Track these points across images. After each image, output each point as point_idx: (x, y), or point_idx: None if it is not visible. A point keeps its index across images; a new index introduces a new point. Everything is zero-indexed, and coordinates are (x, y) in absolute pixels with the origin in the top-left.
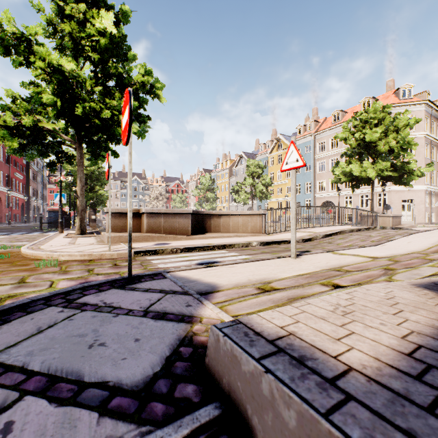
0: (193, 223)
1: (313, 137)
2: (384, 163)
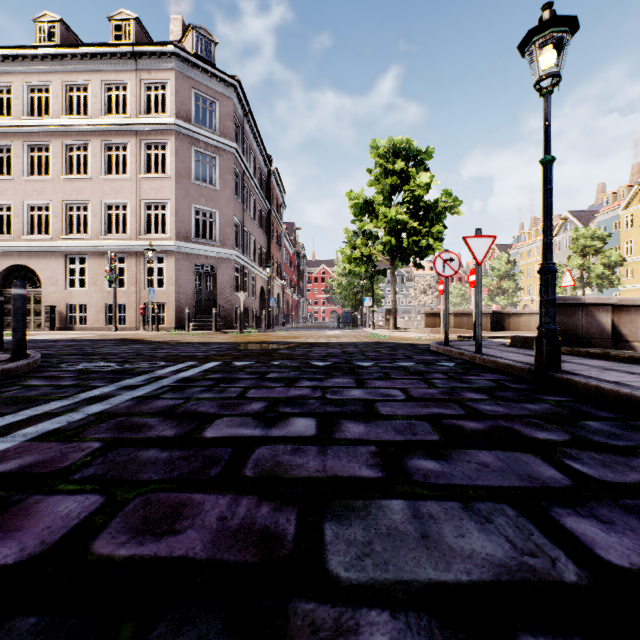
0: (491, 321)
1: None
2: None
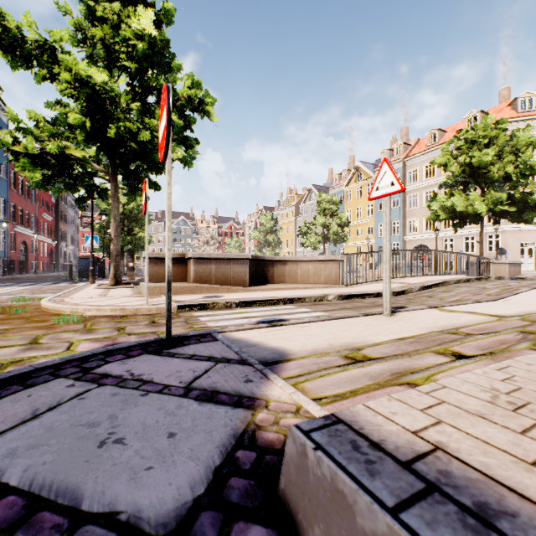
0: (251, 271)
1: (402, 164)
2: (498, 194)
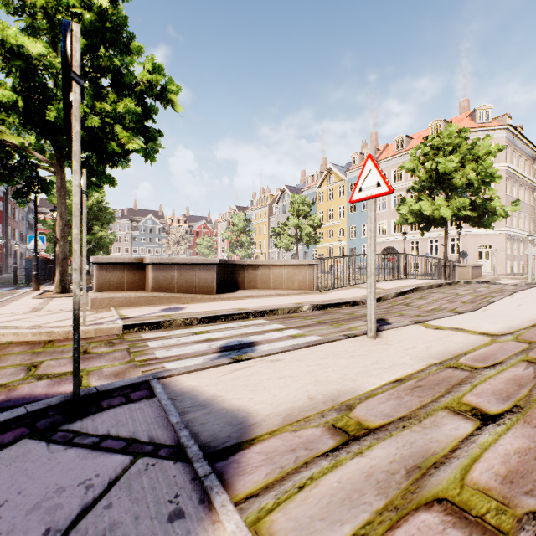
0: (220, 277)
1: None
2: (461, 200)
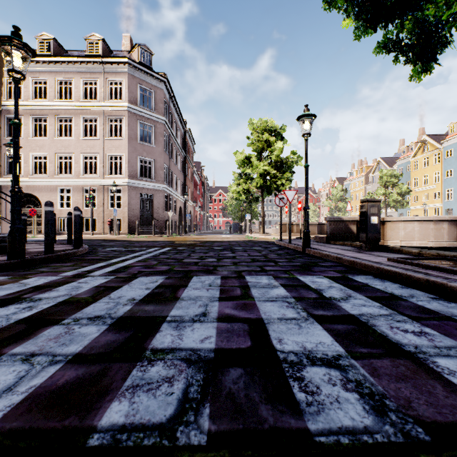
0: (318, 229)
1: None
2: None
